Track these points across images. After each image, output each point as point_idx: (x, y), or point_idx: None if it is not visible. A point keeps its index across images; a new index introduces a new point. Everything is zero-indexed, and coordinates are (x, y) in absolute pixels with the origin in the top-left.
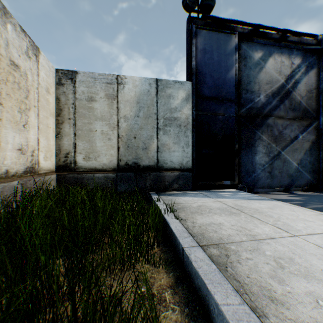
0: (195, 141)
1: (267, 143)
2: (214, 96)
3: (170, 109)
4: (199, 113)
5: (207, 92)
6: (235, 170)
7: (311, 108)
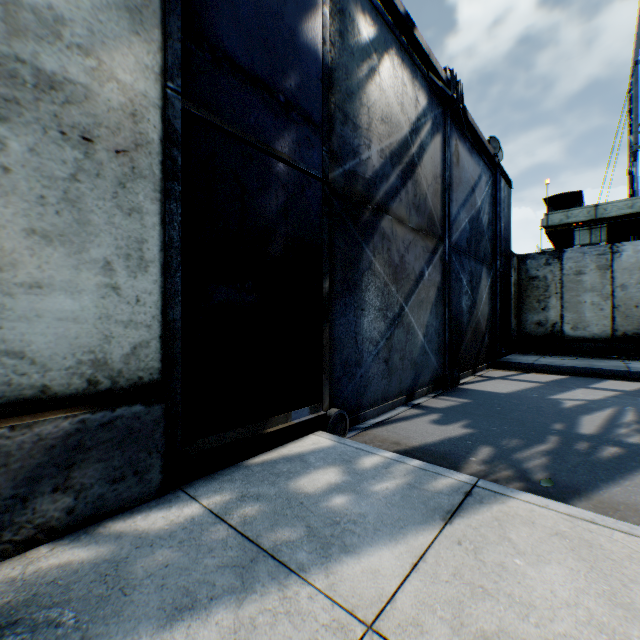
0: (181, 245)
1: (384, 283)
2: (262, 76)
3: (7, 0)
4: (201, 115)
5: (235, 40)
6: (324, 367)
7: (438, 215)
